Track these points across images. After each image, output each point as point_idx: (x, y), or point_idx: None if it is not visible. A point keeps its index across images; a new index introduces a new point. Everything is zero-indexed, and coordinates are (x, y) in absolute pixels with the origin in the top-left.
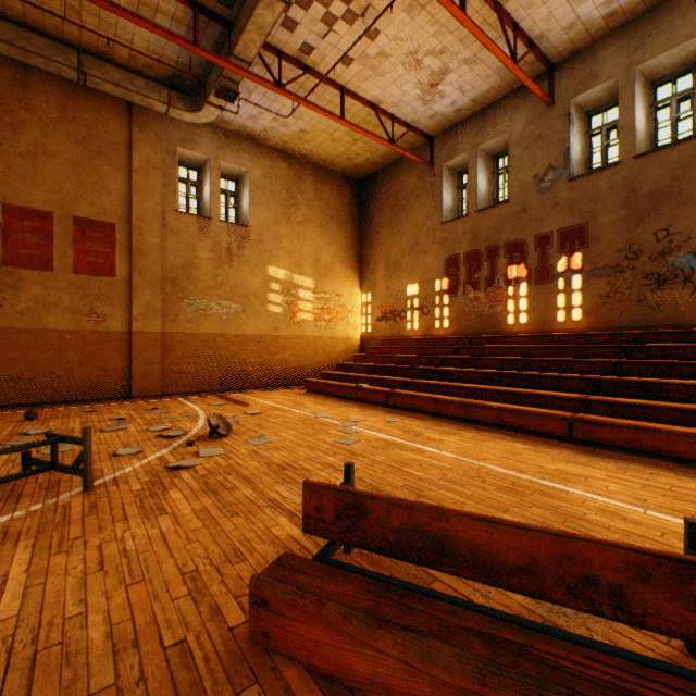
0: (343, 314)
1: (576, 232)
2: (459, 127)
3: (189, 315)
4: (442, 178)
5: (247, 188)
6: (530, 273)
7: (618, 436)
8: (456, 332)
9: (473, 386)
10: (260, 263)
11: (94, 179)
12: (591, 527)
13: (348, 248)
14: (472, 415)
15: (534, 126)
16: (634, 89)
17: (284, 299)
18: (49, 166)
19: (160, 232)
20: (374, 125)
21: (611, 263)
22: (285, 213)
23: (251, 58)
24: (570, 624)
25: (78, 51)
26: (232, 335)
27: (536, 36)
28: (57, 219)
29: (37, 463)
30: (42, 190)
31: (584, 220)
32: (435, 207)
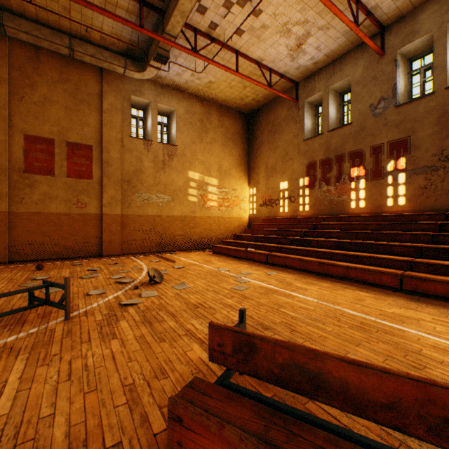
0: (237, 202)
1: (401, 143)
2: (316, 74)
3: (138, 203)
4: (304, 110)
5: (175, 121)
6: (367, 172)
7: (438, 289)
8: (314, 213)
9: (327, 251)
10: (183, 169)
11: (79, 118)
12: (427, 361)
13: (240, 158)
14: (327, 271)
15: (370, 70)
16: (445, 39)
17: (198, 192)
18: (52, 110)
19: (120, 150)
20: (258, 76)
21: (428, 164)
22: (199, 136)
23: (177, 33)
24: (423, 448)
25: (69, 36)
26: (165, 216)
27: (372, 7)
28: (56, 143)
29: (37, 300)
30: (48, 125)
31: (407, 134)
32: (299, 129)
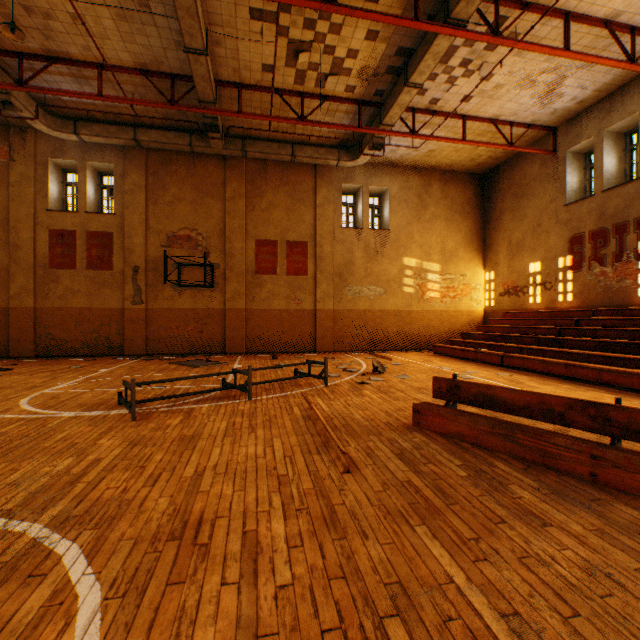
0: (466, 291)
1: None
2: (583, 114)
3: (349, 298)
4: (565, 164)
5: (387, 201)
6: None
7: None
8: (580, 305)
9: (581, 352)
10: (397, 256)
11: (296, 216)
12: None
13: (471, 234)
14: (574, 374)
15: None
16: None
17: (415, 282)
18: (275, 214)
19: (331, 243)
20: (494, 132)
21: None
22: (416, 215)
23: (394, 122)
24: None
25: (291, 144)
26: (376, 310)
27: None
28: (278, 244)
29: (301, 374)
30: (272, 228)
31: None
32: (558, 190)
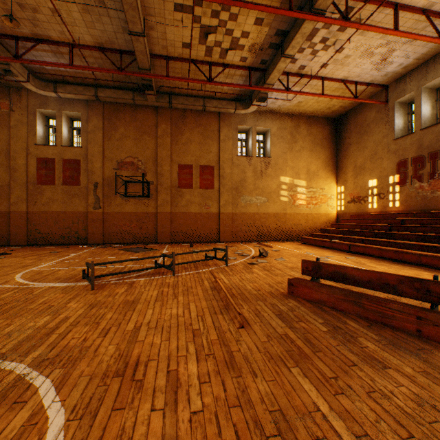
0: (324, 200)
1: None
2: (407, 76)
3: (242, 204)
4: (394, 111)
5: (269, 138)
6: None
7: None
8: (404, 209)
9: (406, 242)
10: (276, 175)
11: (206, 148)
12: None
13: (328, 160)
14: (401, 258)
15: None
16: None
17: (288, 193)
18: (191, 146)
19: (230, 166)
20: (343, 89)
21: None
22: (289, 147)
23: (274, 82)
24: None
25: (203, 98)
26: (262, 213)
27: None
28: (194, 167)
29: (209, 257)
30: (189, 156)
31: None
32: (389, 129)
